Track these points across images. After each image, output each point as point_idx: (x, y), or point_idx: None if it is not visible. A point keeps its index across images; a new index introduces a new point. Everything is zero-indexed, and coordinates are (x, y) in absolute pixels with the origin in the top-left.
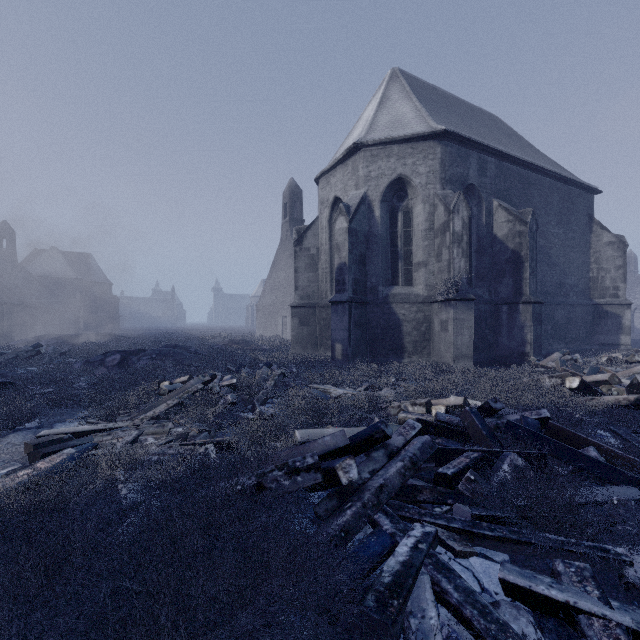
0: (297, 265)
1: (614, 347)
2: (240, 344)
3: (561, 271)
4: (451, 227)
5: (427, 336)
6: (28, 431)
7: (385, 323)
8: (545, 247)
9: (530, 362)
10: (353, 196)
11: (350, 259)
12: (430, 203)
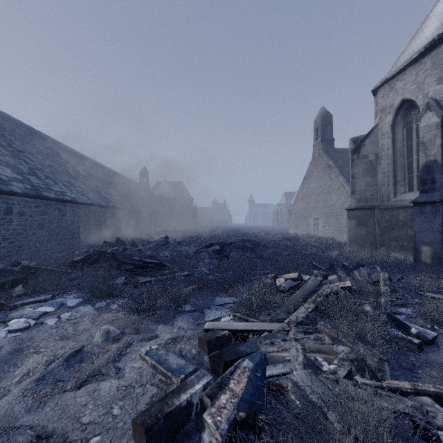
0: (354, 172)
1: None
2: (291, 240)
3: None
4: None
5: None
6: (188, 315)
7: None
8: None
9: None
10: (437, 91)
11: (442, 156)
12: None
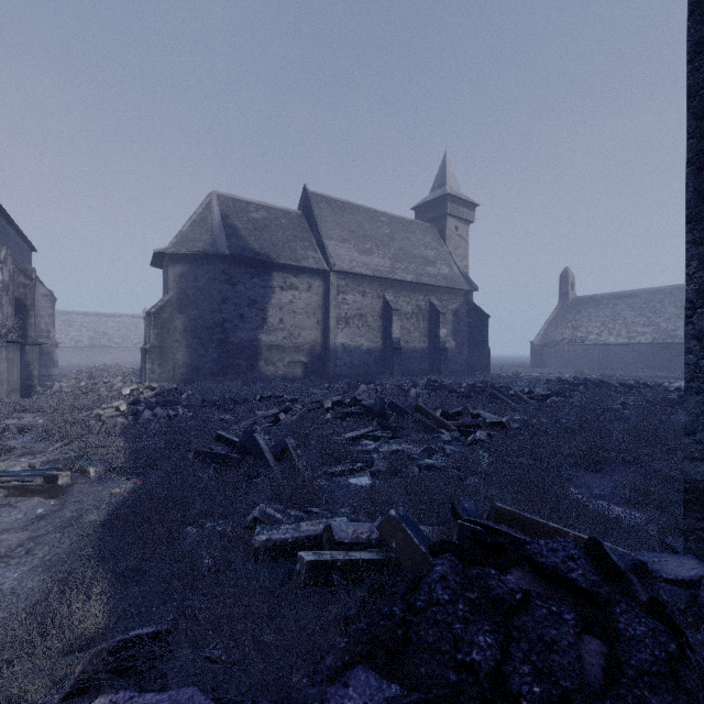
0: None
1: (49, 378)
2: None
3: None
4: (1, 276)
5: None
6: None
7: None
8: None
9: (38, 392)
10: None
11: None
12: None
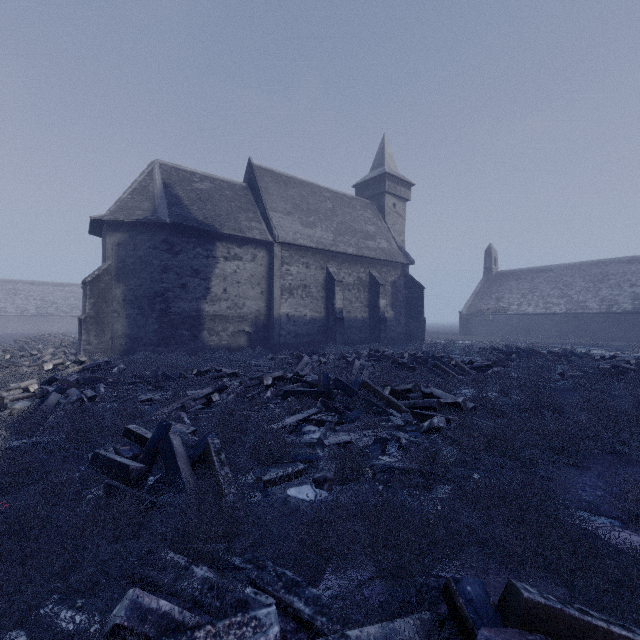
0: None
1: None
2: None
3: None
4: None
5: None
6: None
7: None
8: None
9: None
10: None
11: None
12: None
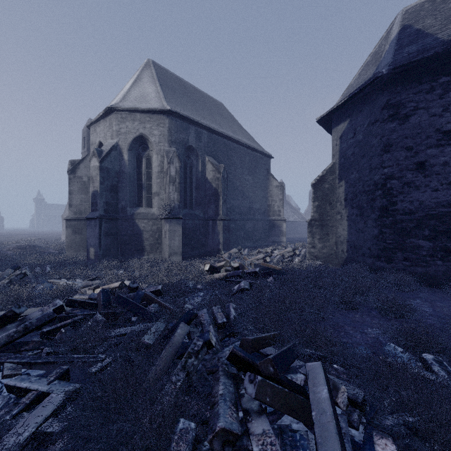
0: (71, 188)
1: (278, 243)
2: (26, 249)
3: (251, 201)
4: (169, 172)
5: (159, 241)
6: None
7: (131, 232)
8: (241, 186)
9: (221, 254)
10: (108, 143)
11: (101, 188)
12: (161, 155)
